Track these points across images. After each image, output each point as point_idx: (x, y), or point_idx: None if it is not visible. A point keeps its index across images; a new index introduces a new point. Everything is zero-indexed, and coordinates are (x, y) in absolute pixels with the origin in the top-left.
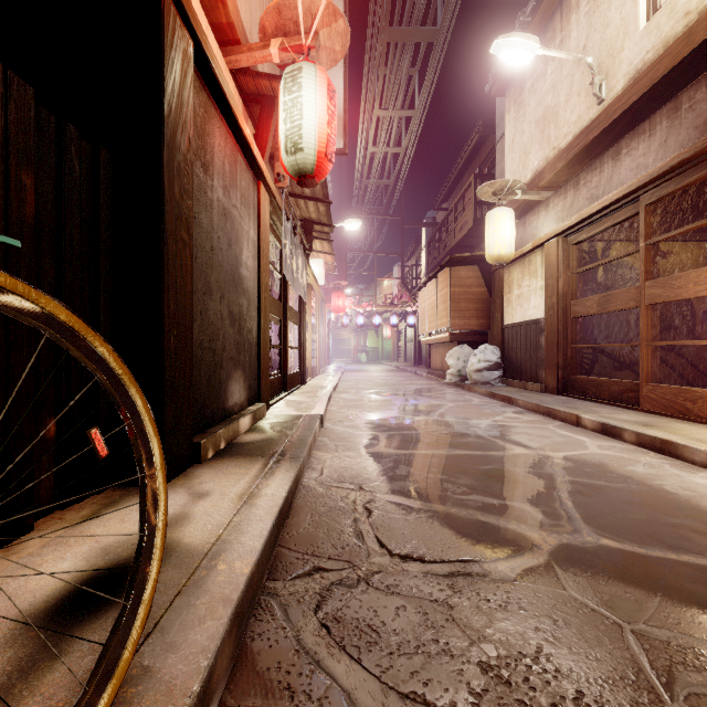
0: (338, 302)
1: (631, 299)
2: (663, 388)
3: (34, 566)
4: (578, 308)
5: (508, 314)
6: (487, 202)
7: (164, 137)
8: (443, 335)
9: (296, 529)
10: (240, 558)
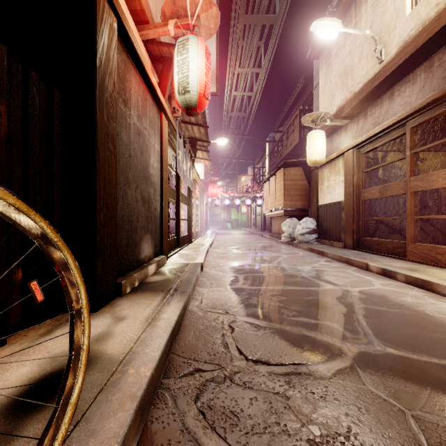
0: (213, 190)
1: (401, 189)
2: (422, 246)
3: (3, 370)
4: (366, 194)
5: (321, 198)
6: (308, 127)
7: (96, 81)
8: (279, 211)
9: (184, 341)
10: (144, 364)
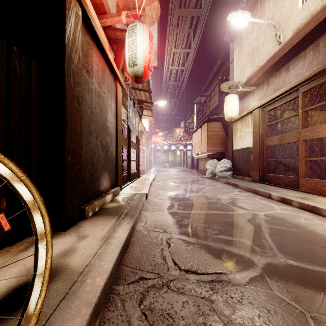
0: (155, 139)
1: (294, 138)
2: (310, 180)
3: None
4: (268, 142)
5: (235, 144)
6: (225, 92)
7: (65, 55)
8: (204, 154)
9: (131, 254)
10: (99, 275)
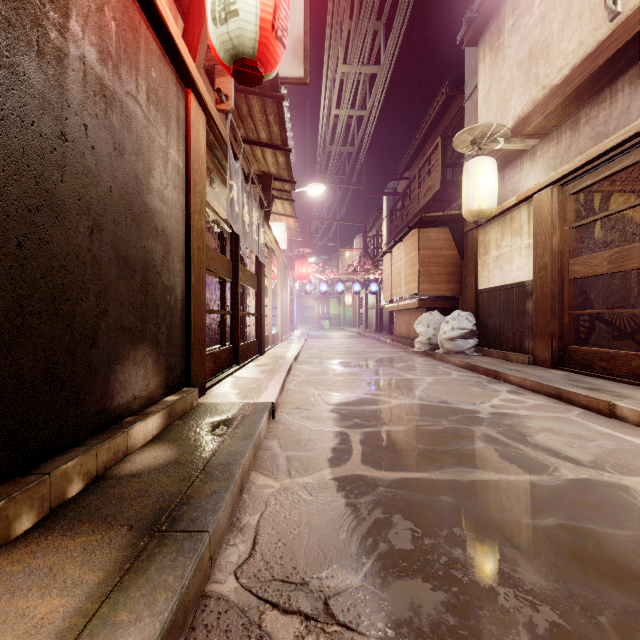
0: (302, 269)
1: None
2: None
3: None
4: (579, 268)
5: (484, 277)
6: (454, 164)
7: None
8: (410, 301)
9: None
10: None
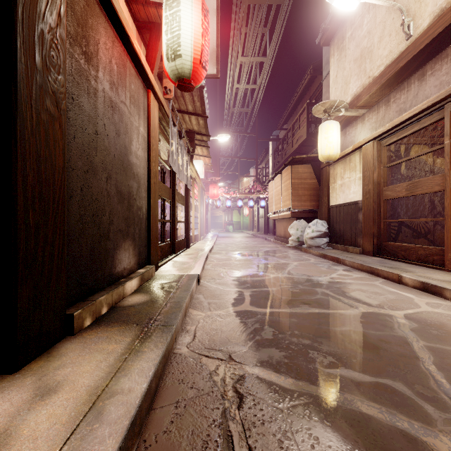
0: (214, 191)
1: (436, 185)
2: None
3: None
4: (389, 193)
5: (333, 198)
6: (316, 122)
7: None
8: (286, 213)
9: (156, 432)
10: None
